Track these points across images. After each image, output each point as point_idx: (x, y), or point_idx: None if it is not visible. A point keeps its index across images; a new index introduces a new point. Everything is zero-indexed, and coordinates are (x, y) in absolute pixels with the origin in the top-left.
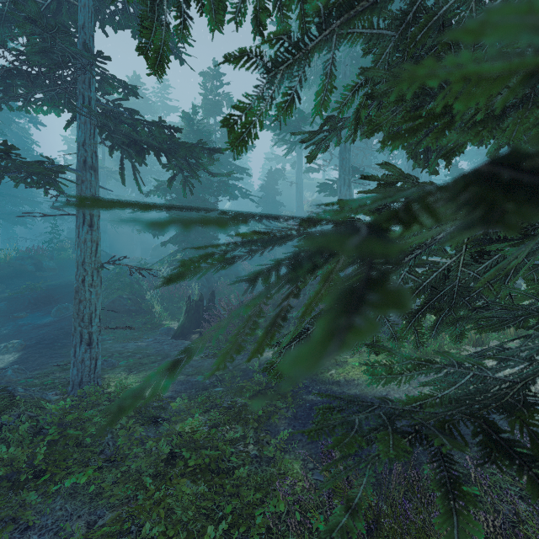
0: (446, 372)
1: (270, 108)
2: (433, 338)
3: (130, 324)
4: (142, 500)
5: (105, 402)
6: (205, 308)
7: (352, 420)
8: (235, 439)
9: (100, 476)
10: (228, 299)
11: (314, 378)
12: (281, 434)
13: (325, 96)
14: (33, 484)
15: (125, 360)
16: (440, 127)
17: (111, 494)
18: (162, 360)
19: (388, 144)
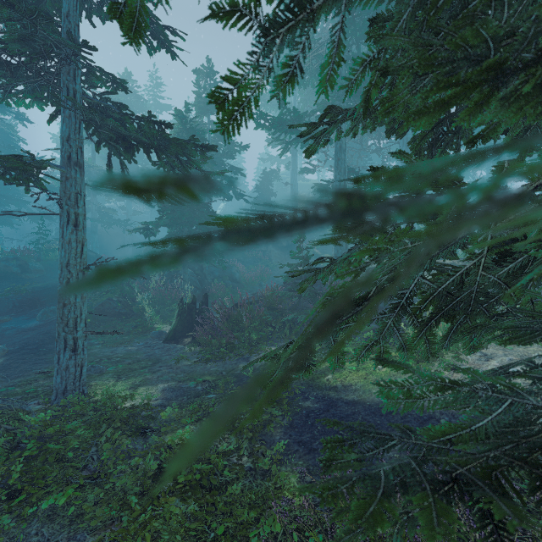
0: (478, 397)
1: (267, 81)
2: (445, 348)
3: (121, 328)
4: (127, 522)
5: (91, 411)
6: (197, 311)
7: (376, 473)
8: (228, 450)
9: (82, 494)
10: (222, 301)
11: (310, 383)
12: (277, 445)
13: (332, 70)
14: (6, 506)
15: (114, 366)
16: (476, 100)
17: (93, 517)
18: (152, 365)
19: (413, 121)
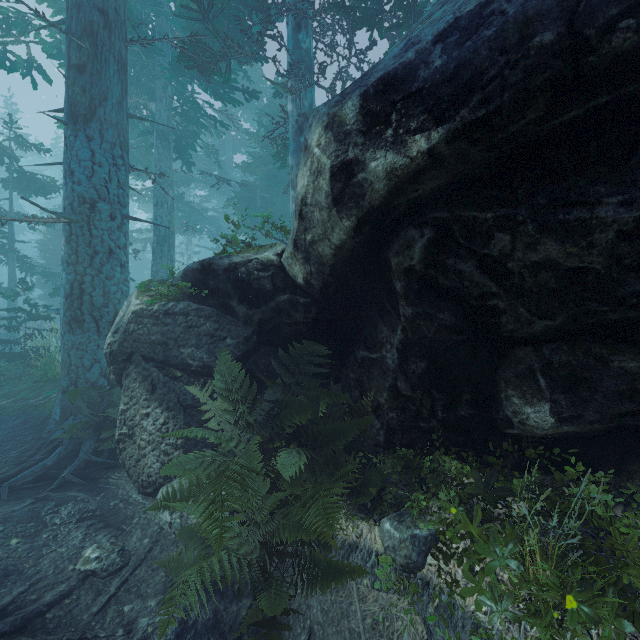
0: None
1: None
2: None
3: None
4: None
5: None
6: None
7: None
8: None
9: None
10: None
11: None
12: None
13: None
14: None
15: None
16: None
17: None
18: None
19: None
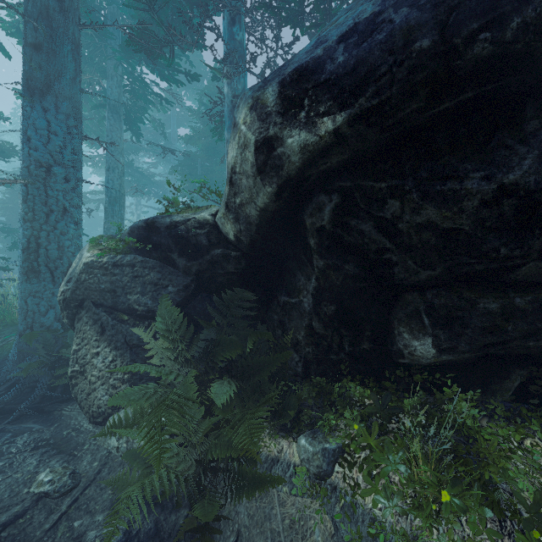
0: None
1: None
2: None
3: None
4: None
5: None
6: None
7: None
8: None
9: None
10: None
11: None
12: None
13: None
14: None
15: None
16: None
17: None
18: None
19: None
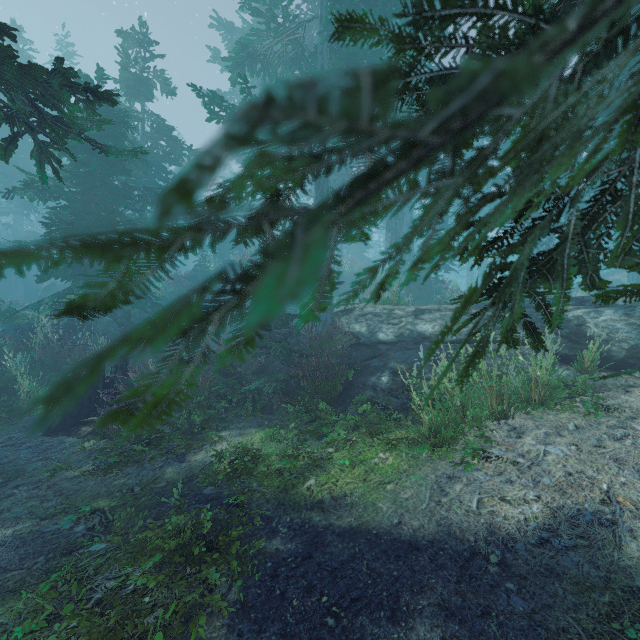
0: None
1: None
2: None
3: None
4: None
5: None
6: (108, 381)
7: None
8: None
9: None
10: (146, 366)
11: (282, 498)
12: None
13: None
14: None
15: None
16: None
17: None
18: (1, 485)
19: None
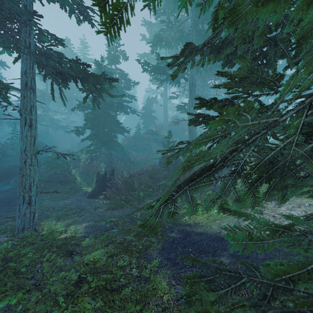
0: (308, 240)
1: None
2: (265, 200)
3: (61, 189)
4: None
5: (39, 241)
6: (108, 179)
7: None
8: (124, 264)
9: (29, 296)
10: (122, 173)
11: (175, 222)
12: (154, 262)
13: None
14: None
15: (56, 213)
16: None
17: (33, 312)
18: (80, 212)
19: (261, 6)
